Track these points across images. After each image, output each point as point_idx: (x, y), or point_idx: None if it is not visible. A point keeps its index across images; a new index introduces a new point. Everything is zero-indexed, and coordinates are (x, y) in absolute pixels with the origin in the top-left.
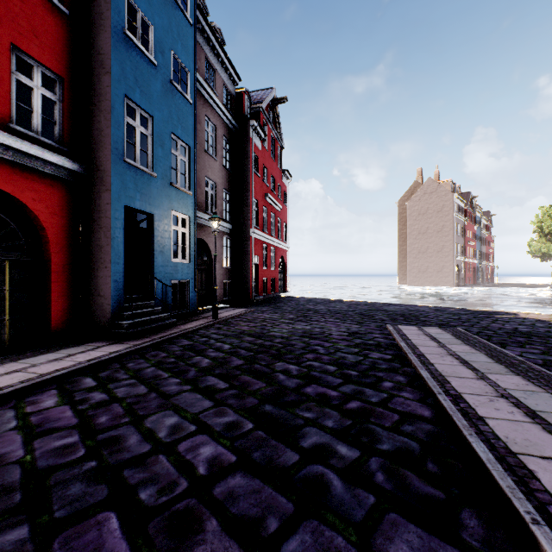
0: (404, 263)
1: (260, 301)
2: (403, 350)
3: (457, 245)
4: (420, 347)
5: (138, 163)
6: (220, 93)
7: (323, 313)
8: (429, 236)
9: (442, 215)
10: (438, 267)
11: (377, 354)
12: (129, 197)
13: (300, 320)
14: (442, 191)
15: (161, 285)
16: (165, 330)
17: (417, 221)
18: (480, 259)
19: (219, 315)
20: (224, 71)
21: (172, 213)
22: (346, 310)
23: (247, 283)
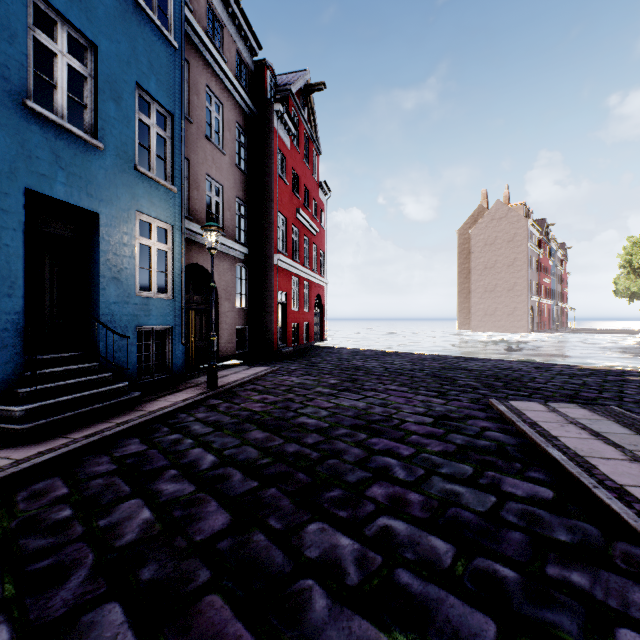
0: (465, 304)
1: (288, 354)
2: (564, 470)
3: (531, 282)
4: (595, 461)
5: (63, 119)
6: (230, 60)
7: (380, 374)
8: (498, 272)
9: (513, 245)
10: (509, 309)
11: (517, 481)
12: (39, 176)
13: (347, 388)
14: (514, 217)
15: (115, 334)
16: (111, 416)
17: (482, 253)
18: (556, 299)
19: (222, 379)
20: (237, 30)
21: (139, 217)
22: (411, 370)
23: (269, 329)
